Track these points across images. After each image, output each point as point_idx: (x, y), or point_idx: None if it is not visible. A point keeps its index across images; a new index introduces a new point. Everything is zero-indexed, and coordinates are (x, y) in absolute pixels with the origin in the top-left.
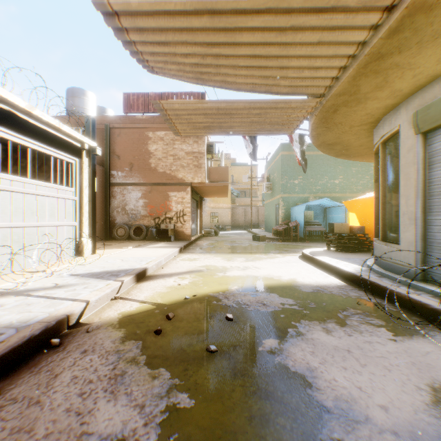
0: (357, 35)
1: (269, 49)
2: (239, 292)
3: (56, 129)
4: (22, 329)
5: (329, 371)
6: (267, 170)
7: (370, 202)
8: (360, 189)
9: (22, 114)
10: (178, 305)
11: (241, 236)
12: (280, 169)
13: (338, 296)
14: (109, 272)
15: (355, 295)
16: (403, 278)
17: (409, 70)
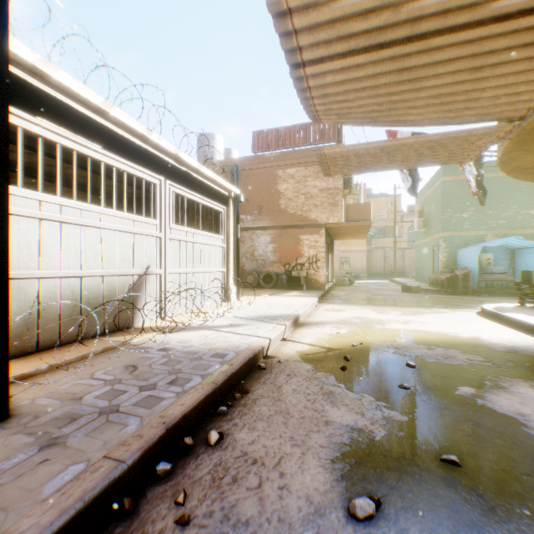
0: None
1: (457, 87)
2: (410, 344)
3: (213, 182)
4: (238, 352)
5: None
6: (418, 202)
7: None
8: None
9: (193, 173)
10: (348, 350)
11: (383, 287)
12: (440, 200)
13: None
14: (266, 317)
15: None
16: None
17: None
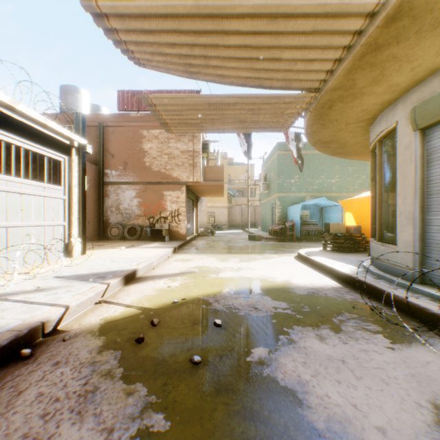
0: (352, 23)
1: (259, 39)
2: (230, 295)
3: (43, 126)
4: None
5: (322, 385)
6: (263, 169)
7: (366, 202)
8: (356, 189)
9: (5, 109)
10: (165, 309)
11: (237, 236)
12: (277, 169)
13: (333, 299)
14: (96, 274)
15: (351, 298)
16: (400, 279)
17: (407, 63)
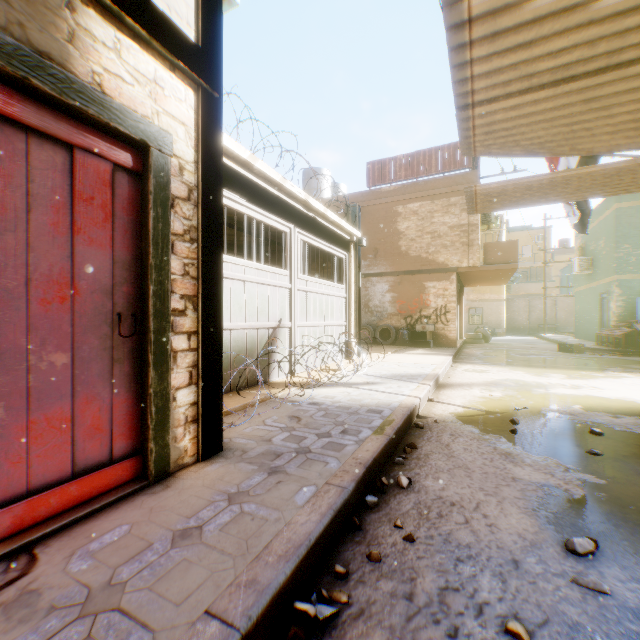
0: None
1: None
2: (587, 411)
3: (336, 226)
4: (392, 409)
5: None
6: (577, 236)
7: None
8: None
9: (318, 218)
10: (511, 414)
11: (531, 345)
12: (612, 233)
13: None
14: (402, 376)
15: None
16: None
17: None
